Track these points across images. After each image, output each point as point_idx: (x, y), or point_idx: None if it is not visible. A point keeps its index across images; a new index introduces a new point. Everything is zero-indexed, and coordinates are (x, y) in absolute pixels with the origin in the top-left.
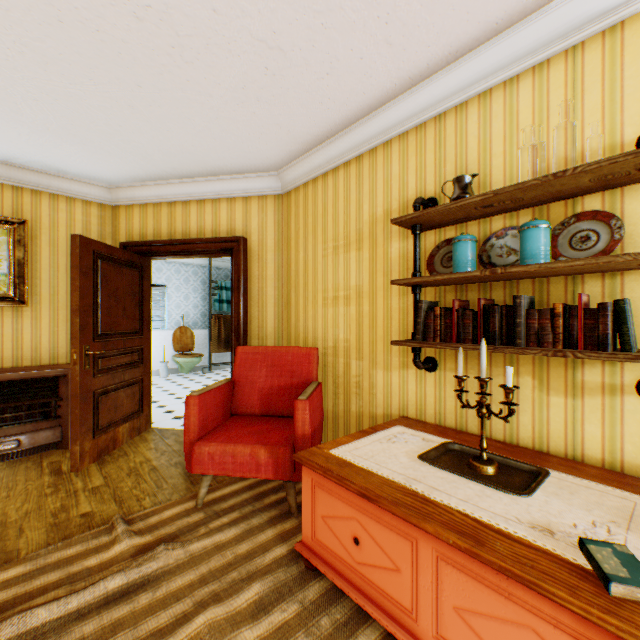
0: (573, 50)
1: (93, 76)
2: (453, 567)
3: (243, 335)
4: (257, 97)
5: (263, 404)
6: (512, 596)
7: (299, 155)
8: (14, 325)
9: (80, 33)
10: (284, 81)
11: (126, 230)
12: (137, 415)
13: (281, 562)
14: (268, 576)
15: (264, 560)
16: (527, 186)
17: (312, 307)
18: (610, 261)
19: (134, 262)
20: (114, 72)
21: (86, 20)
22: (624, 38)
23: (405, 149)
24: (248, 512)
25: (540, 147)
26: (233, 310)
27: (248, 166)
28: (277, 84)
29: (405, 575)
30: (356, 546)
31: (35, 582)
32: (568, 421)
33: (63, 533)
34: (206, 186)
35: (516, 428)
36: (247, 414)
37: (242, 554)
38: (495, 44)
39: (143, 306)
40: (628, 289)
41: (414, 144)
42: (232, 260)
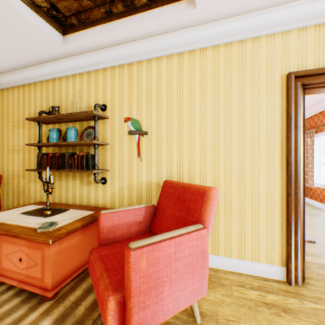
0: (89, 73)
1: None
2: (5, 242)
3: None
4: None
5: None
6: (18, 243)
7: None
8: None
9: None
10: None
11: None
12: None
13: None
14: None
15: None
16: (65, 115)
17: (2, 154)
18: (81, 142)
19: None
20: None
21: None
22: (99, 75)
23: (42, 88)
24: None
25: (82, 101)
26: None
27: None
28: None
29: None
30: None
31: None
32: (88, 193)
33: None
34: None
35: (76, 199)
36: None
37: None
38: (66, 61)
39: None
40: (100, 151)
41: (46, 87)
42: None
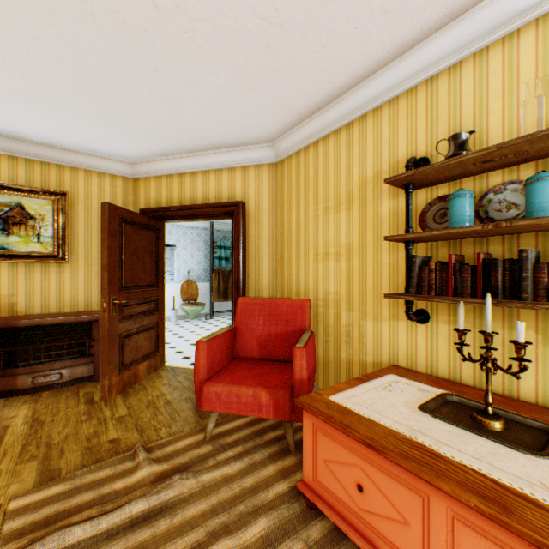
0: None
1: (119, 65)
2: (472, 530)
3: (242, 287)
4: (257, 74)
5: (261, 349)
6: None
7: (292, 126)
8: (58, 278)
9: (109, 26)
10: (282, 56)
11: (144, 198)
12: (153, 355)
13: (283, 498)
14: (272, 512)
15: (267, 495)
16: (537, 137)
17: (304, 263)
18: None
19: (151, 225)
20: (136, 60)
21: (114, 13)
22: None
23: (395, 113)
24: (250, 447)
25: (544, 99)
26: (233, 266)
27: (246, 139)
28: (276, 60)
29: (414, 529)
30: (359, 493)
31: (72, 500)
32: None
33: (95, 456)
34: (210, 158)
35: (516, 382)
36: (247, 358)
37: (247, 488)
38: (494, 0)
39: (158, 262)
40: None
41: (404, 108)
42: (232, 222)
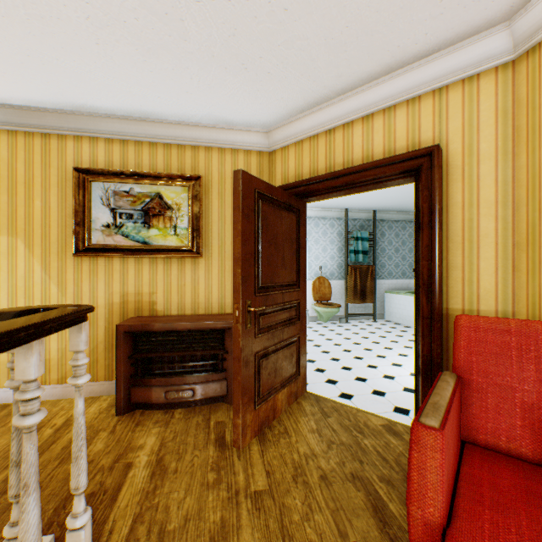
0: None
1: None
2: None
3: (438, 293)
4: None
5: (539, 441)
6: None
7: None
8: (192, 275)
9: None
10: None
11: (281, 174)
12: (293, 378)
13: None
14: None
15: None
16: None
17: None
18: None
19: (291, 205)
20: None
21: None
22: None
23: None
24: None
25: None
26: (419, 256)
27: (453, 28)
28: None
29: None
30: None
31: None
32: None
33: None
34: (375, 93)
35: None
36: (497, 450)
37: None
38: None
39: (299, 255)
40: None
41: None
42: (417, 184)
